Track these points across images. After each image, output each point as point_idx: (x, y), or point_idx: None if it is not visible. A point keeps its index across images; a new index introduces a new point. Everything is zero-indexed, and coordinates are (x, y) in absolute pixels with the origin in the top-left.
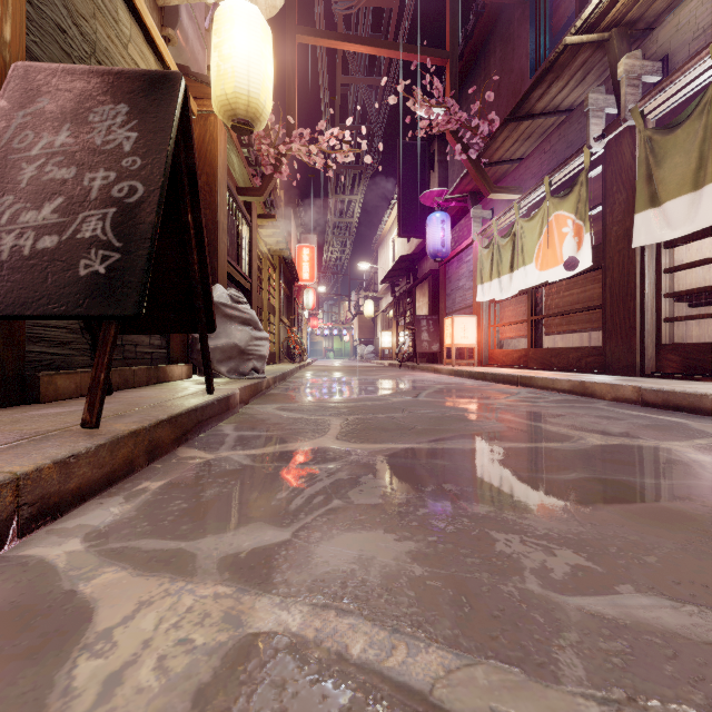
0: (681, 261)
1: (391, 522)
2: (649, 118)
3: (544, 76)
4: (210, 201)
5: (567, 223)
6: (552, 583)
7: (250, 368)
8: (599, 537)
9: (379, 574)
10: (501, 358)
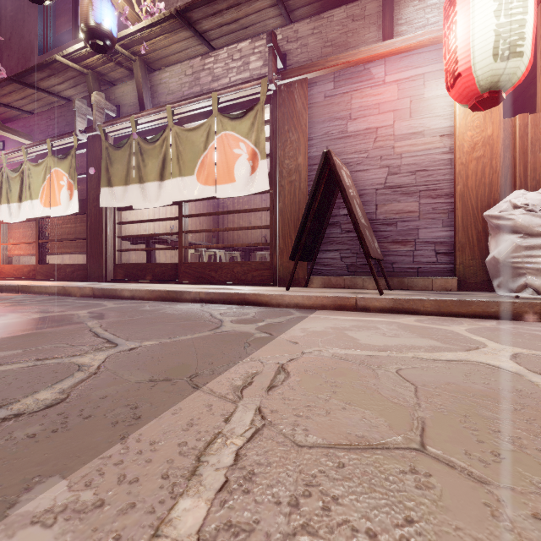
0: (129, 219)
1: None
2: (110, 135)
3: (43, 67)
4: None
5: (64, 178)
6: None
7: None
8: None
9: None
10: (12, 272)
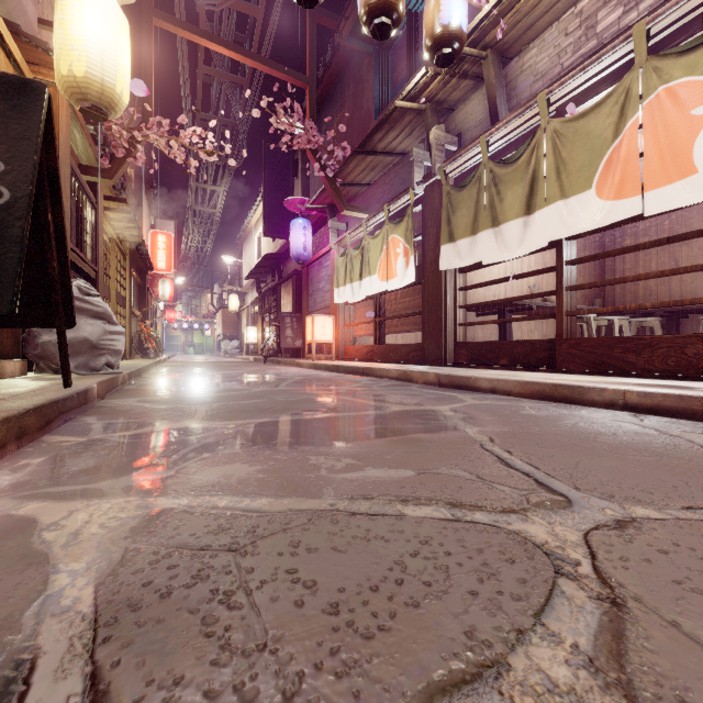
0: (470, 283)
1: (246, 459)
2: (450, 176)
3: (382, 124)
4: None
5: (400, 245)
6: (334, 471)
7: (104, 363)
8: (368, 452)
9: (237, 480)
10: (353, 353)
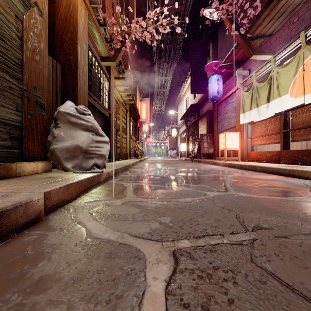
0: None
1: None
2: None
3: None
4: (73, 50)
5: None
6: None
7: (92, 164)
8: None
9: None
10: (256, 156)
